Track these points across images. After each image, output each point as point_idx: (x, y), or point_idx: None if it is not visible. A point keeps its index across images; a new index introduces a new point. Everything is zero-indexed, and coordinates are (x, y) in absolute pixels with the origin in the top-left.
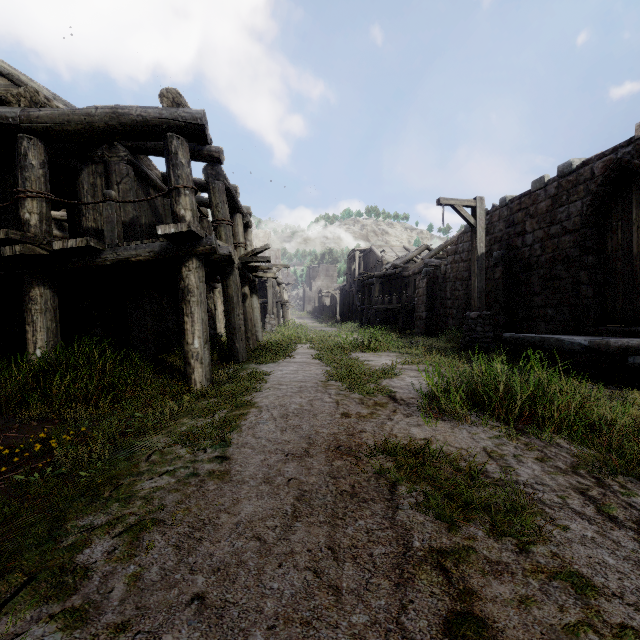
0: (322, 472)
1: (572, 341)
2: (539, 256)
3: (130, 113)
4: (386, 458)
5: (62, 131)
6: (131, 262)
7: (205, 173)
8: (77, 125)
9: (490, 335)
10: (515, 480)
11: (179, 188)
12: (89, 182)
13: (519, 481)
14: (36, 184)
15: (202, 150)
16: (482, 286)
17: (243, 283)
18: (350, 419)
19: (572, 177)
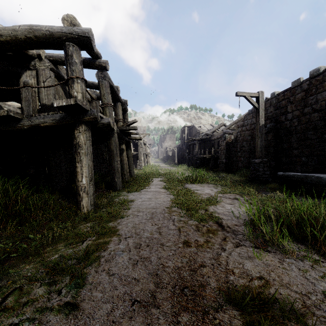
0: None
1: None
2: (296, 126)
3: (41, 29)
4: (233, 310)
5: None
6: (41, 127)
7: (97, 76)
8: (6, 37)
9: (267, 173)
10: None
11: (73, 78)
12: None
13: None
14: None
15: (95, 62)
16: (262, 144)
17: (122, 142)
18: (191, 249)
19: (319, 77)
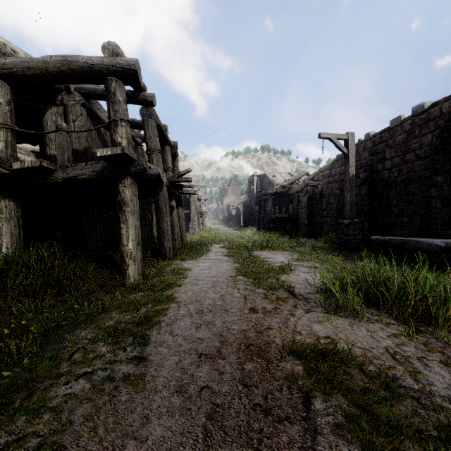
0: (234, 378)
1: (430, 243)
2: (396, 177)
3: (78, 60)
4: (295, 360)
5: (24, 75)
6: (78, 180)
7: (141, 113)
8: (35, 70)
9: (359, 237)
10: (432, 391)
11: (117, 120)
12: (52, 120)
13: (436, 393)
14: (3, 117)
15: (139, 95)
16: (353, 200)
17: (171, 198)
18: (257, 314)
19: (424, 115)
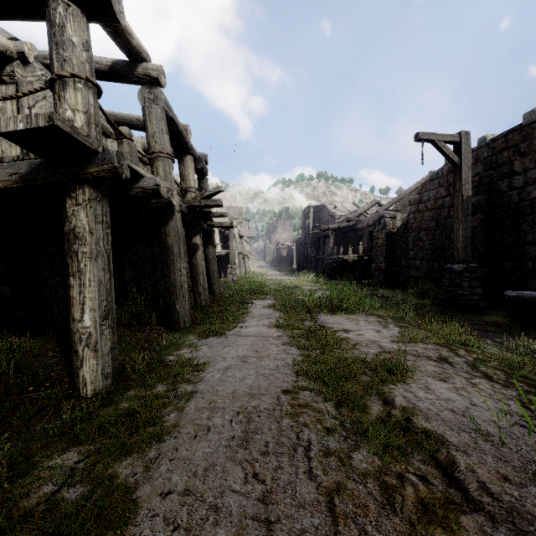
0: None
1: None
2: (534, 199)
3: None
4: None
5: None
6: None
7: (141, 97)
8: None
9: (478, 291)
10: None
11: (64, 77)
12: None
13: None
14: None
15: (136, 67)
16: (468, 234)
17: (194, 232)
18: None
19: None
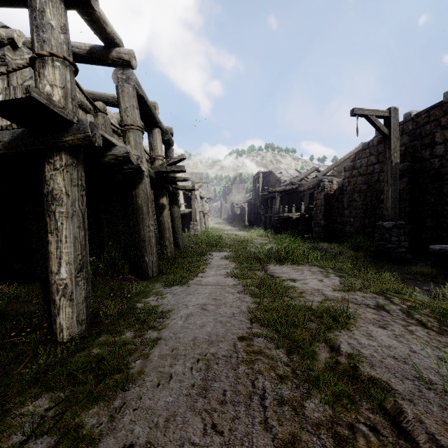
0: None
1: None
2: None
3: None
4: None
5: None
6: None
7: (115, 77)
8: None
9: (405, 245)
10: None
11: (44, 56)
12: None
13: None
14: None
15: (111, 52)
16: (396, 196)
17: (161, 194)
18: None
19: None
